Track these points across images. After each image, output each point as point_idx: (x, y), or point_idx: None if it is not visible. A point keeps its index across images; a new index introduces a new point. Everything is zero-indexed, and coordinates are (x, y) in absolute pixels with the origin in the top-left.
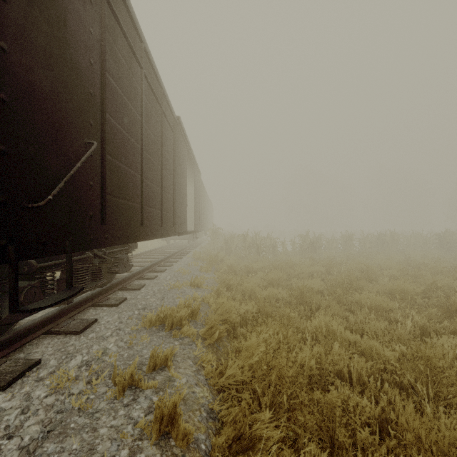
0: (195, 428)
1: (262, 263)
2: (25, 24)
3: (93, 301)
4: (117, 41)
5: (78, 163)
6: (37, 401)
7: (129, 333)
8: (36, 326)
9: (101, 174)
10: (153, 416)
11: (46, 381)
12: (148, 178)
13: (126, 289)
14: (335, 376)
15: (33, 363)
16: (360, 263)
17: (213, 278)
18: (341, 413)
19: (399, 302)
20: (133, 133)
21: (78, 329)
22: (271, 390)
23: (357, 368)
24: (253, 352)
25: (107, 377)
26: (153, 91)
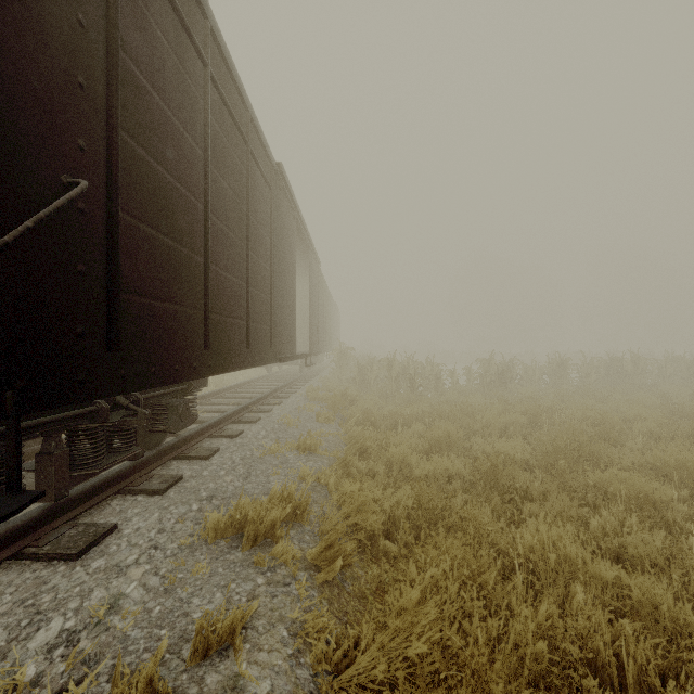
0: None
1: (419, 408)
2: None
3: (121, 484)
4: None
5: (29, 221)
6: None
7: (174, 555)
8: None
9: (107, 251)
10: None
11: None
12: (219, 265)
13: (186, 457)
14: (586, 668)
15: None
16: (590, 410)
17: (338, 435)
18: None
19: (676, 488)
20: (188, 181)
21: (74, 550)
22: None
23: (635, 655)
24: (414, 619)
25: (105, 674)
26: (230, 112)
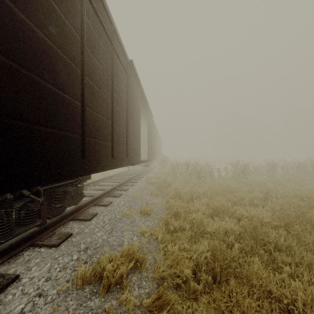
0: None
1: (204, 188)
2: None
3: (34, 240)
4: None
5: None
6: None
7: (52, 301)
8: None
9: None
10: None
11: None
12: (93, 109)
13: (78, 219)
14: None
15: None
16: (298, 191)
17: (162, 204)
18: None
19: None
20: (69, 52)
21: None
22: None
23: None
24: None
25: None
26: (100, 21)
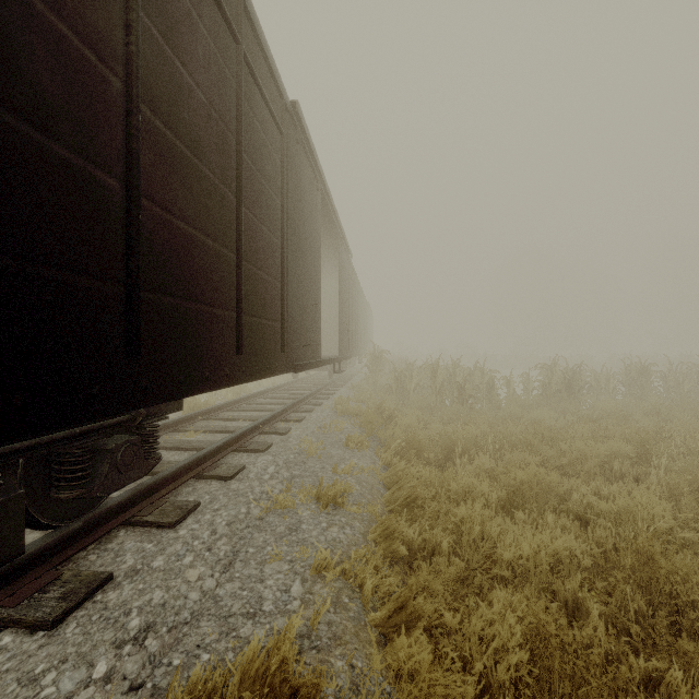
0: None
1: (478, 429)
2: None
3: None
4: None
5: None
6: None
7: None
8: None
9: None
10: None
11: None
12: (174, 210)
13: (142, 523)
14: None
15: None
16: None
17: (374, 471)
18: None
19: None
20: (71, 8)
21: None
22: None
23: None
24: None
25: None
26: None
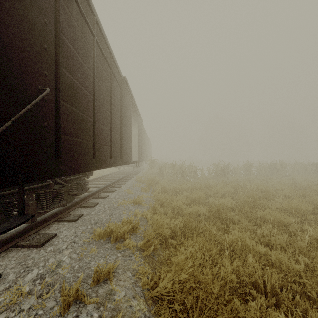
0: None
1: (186, 185)
2: None
3: (57, 217)
4: (71, 9)
5: (29, 105)
6: None
7: (82, 246)
8: (4, 242)
9: (55, 117)
10: None
11: (0, 298)
12: (99, 122)
13: (84, 206)
14: (252, 286)
15: None
16: (260, 186)
17: (151, 197)
18: None
19: (294, 217)
20: (87, 86)
21: (39, 243)
22: (199, 304)
23: (270, 280)
24: (182, 267)
25: (57, 290)
26: (104, 55)
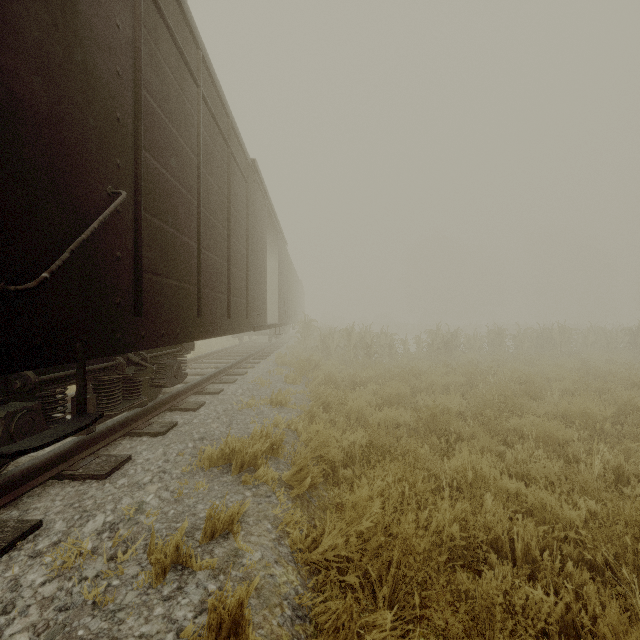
0: (273, 637)
1: (374, 371)
2: (5, 3)
3: (129, 428)
4: (160, 43)
5: (95, 223)
6: (29, 592)
7: (178, 478)
8: (39, 468)
9: (134, 241)
10: (206, 624)
11: (45, 558)
12: (208, 248)
13: (178, 409)
14: (489, 548)
15: (28, 528)
16: (518, 372)
17: (304, 393)
18: (504, 616)
19: (579, 430)
20: (186, 182)
21: (103, 472)
22: (392, 573)
23: (523, 536)
24: (364, 511)
25: (141, 549)
26: (216, 122)
